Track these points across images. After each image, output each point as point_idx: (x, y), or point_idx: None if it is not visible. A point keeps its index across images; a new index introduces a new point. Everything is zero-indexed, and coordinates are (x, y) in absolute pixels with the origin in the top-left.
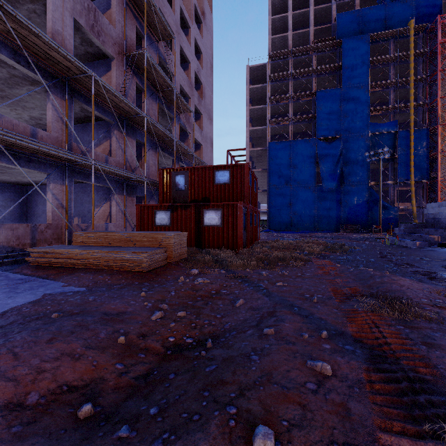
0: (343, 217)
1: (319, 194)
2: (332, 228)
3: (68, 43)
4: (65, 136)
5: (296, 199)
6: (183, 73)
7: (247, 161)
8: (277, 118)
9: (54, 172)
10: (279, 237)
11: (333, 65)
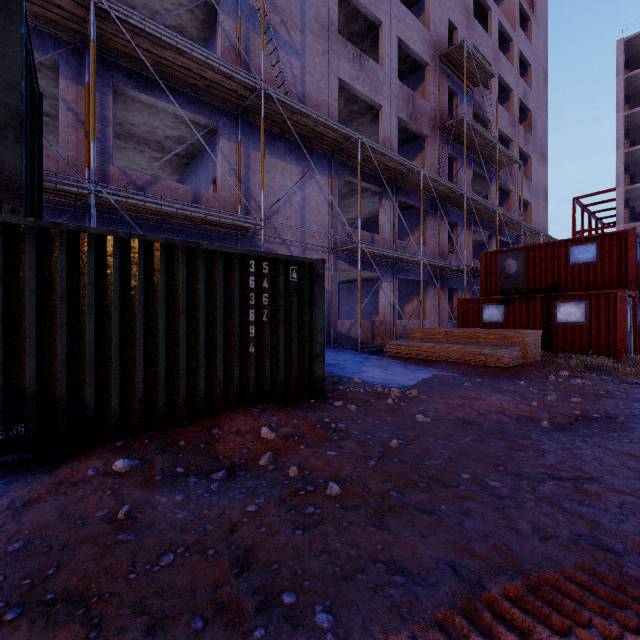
0: None
1: None
2: None
3: (394, 144)
4: (391, 236)
5: None
6: (502, 111)
7: (618, 210)
8: None
9: (385, 272)
10: None
11: None
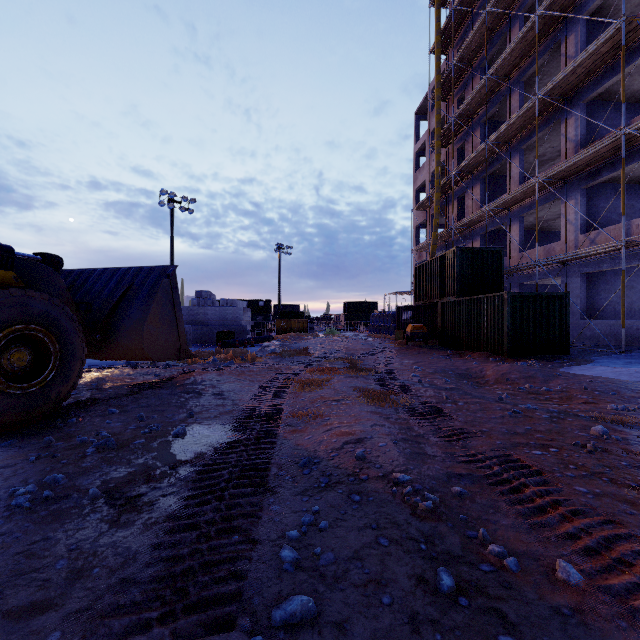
0: None
1: None
2: None
3: None
4: None
5: None
6: None
7: None
8: None
9: None
10: None
11: None
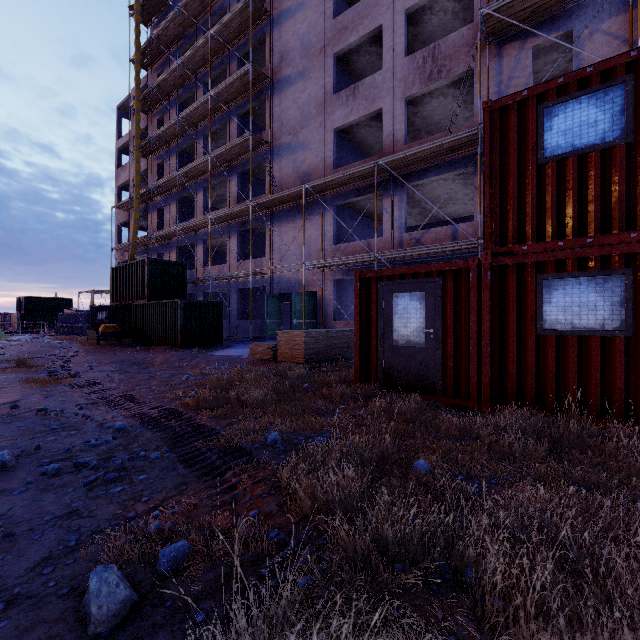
0: None
1: None
2: None
3: (399, 133)
4: (395, 232)
5: None
6: None
7: None
8: None
9: None
10: None
11: None
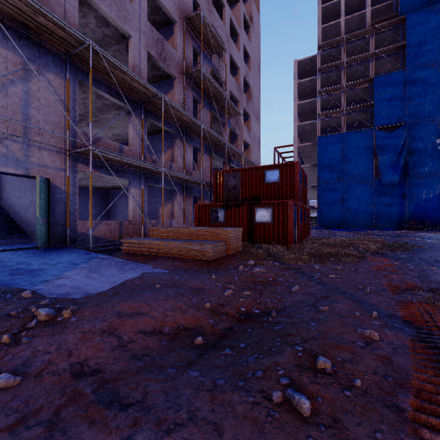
0: (408, 213)
1: (377, 189)
2: (393, 226)
3: (143, 72)
4: (141, 149)
5: (350, 195)
6: (233, 79)
7: (294, 157)
8: (328, 110)
9: (134, 179)
10: (330, 235)
11: (395, 46)
